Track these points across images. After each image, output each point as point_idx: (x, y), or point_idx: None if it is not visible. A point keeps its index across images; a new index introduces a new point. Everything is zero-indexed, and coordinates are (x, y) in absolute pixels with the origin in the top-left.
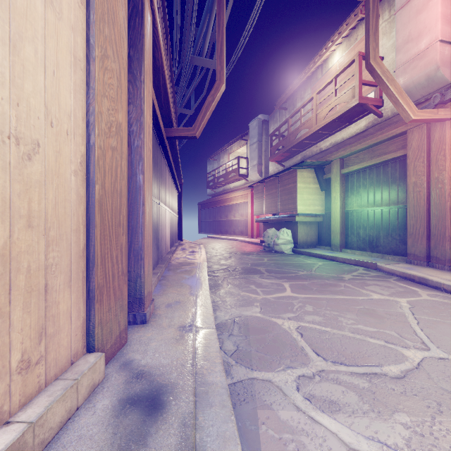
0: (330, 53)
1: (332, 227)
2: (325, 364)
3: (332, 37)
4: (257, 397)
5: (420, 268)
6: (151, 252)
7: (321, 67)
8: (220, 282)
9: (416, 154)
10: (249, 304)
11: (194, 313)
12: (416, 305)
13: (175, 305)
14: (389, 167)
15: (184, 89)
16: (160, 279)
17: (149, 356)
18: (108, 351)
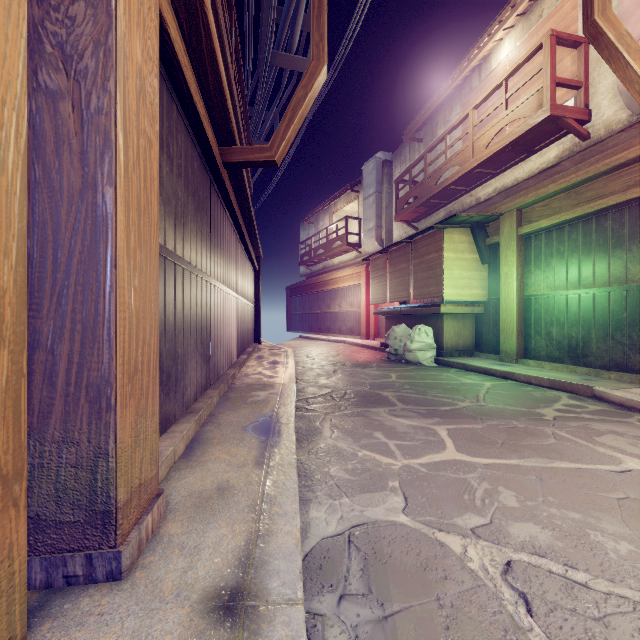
0: (495, 46)
1: (501, 324)
2: None
3: (499, 15)
4: None
5: None
6: (152, 384)
7: (479, 69)
8: (317, 425)
9: None
10: (377, 485)
11: (254, 535)
12: None
13: (214, 501)
14: (609, 219)
15: (264, 111)
16: (204, 421)
17: None
18: None
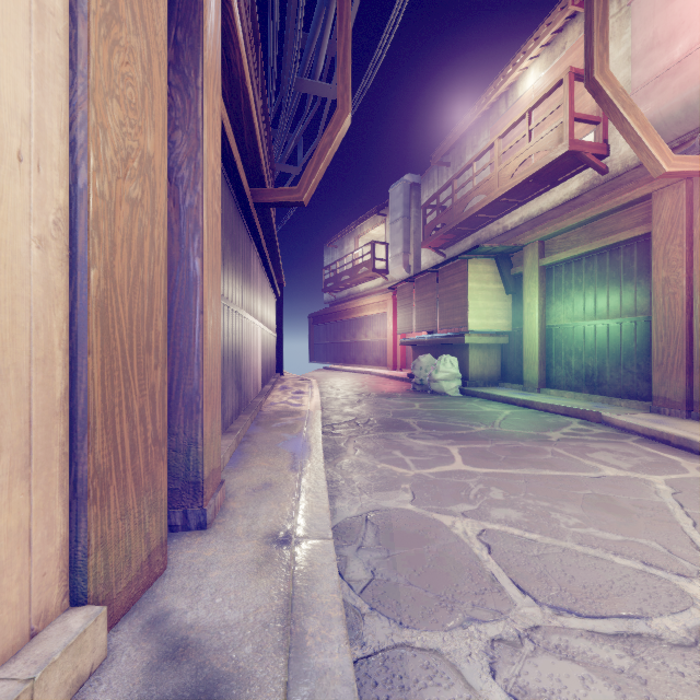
0: (521, 73)
1: (524, 353)
2: (539, 613)
3: (524, 46)
4: (413, 691)
5: (676, 421)
6: (218, 398)
7: (506, 96)
8: (342, 446)
9: (669, 232)
10: (392, 486)
11: (296, 508)
12: (683, 489)
13: (262, 490)
14: (620, 254)
15: (287, 134)
16: (241, 440)
17: (204, 602)
18: (122, 596)
